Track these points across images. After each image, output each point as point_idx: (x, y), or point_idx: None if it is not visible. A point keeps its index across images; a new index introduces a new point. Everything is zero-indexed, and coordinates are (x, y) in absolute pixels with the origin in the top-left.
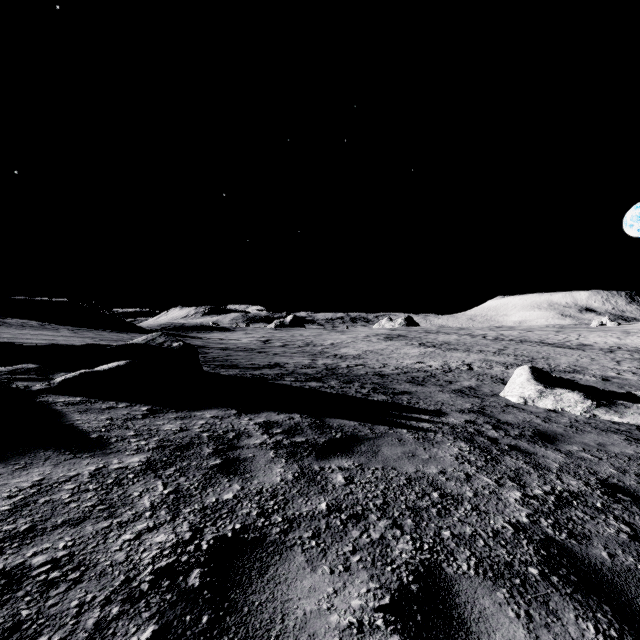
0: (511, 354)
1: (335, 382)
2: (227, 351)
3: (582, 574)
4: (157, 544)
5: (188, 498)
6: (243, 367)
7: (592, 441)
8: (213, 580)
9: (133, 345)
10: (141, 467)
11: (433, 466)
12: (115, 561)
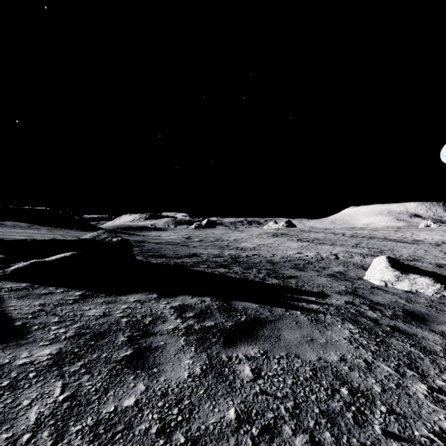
0: (365, 247)
1: (238, 268)
2: (159, 244)
3: None
4: None
5: (83, 407)
6: (169, 256)
7: None
8: None
9: (82, 240)
10: (48, 362)
11: (332, 352)
12: None
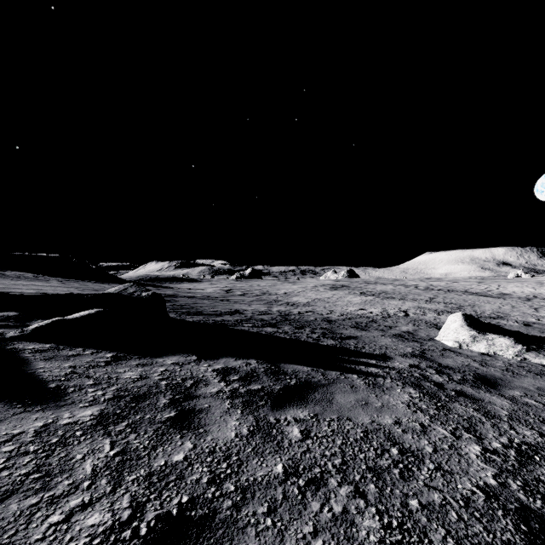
0: (441, 302)
1: (288, 327)
2: (194, 299)
3: None
4: (88, 529)
5: (135, 461)
6: (207, 314)
7: (531, 385)
8: None
9: (106, 294)
10: (92, 422)
11: (387, 416)
12: None
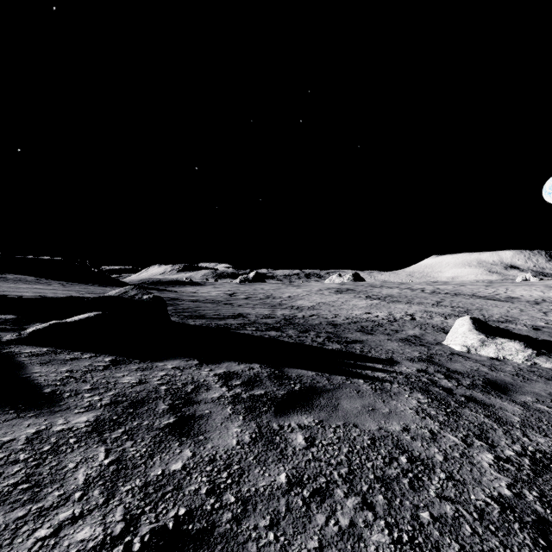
0: (448, 306)
1: (292, 331)
2: (197, 303)
3: None
4: (77, 544)
5: (130, 470)
6: (209, 317)
7: (542, 391)
8: None
9: (107, 297)
10: (86, 428)
11: (395, 422)
12: None
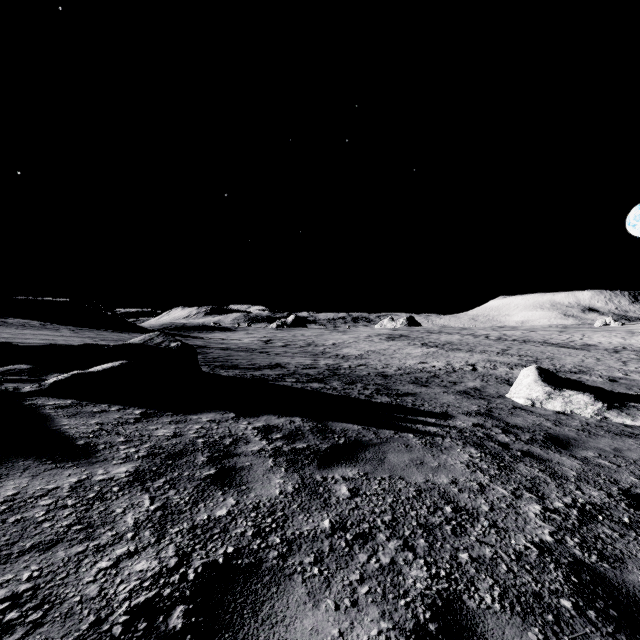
0: (515, 354)
1: (337, 383)
2: (228, 351)
3: (622, 607)
4: (137, 573)
5: (176, 515)
6: (243, 367)
7: (607, 446)
8: (198, 620)
9: (130, 345)
10: (128, 478)
11: (443, 475)
12: (86, 596)
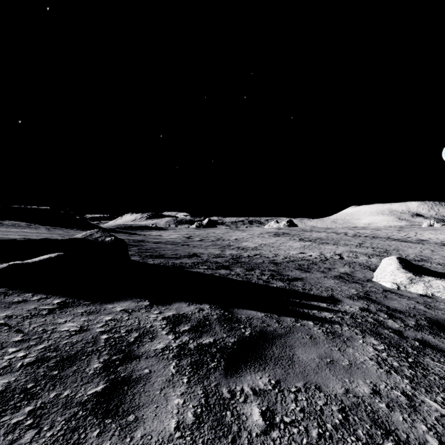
0: (369, 247)
1: (240, 269)
2: (159, 244)
3: None
4: None
5: None
6: (167, 257)
7: None
8: None
9: (73, 239)
10: None
11: (361, 380)
12: None
